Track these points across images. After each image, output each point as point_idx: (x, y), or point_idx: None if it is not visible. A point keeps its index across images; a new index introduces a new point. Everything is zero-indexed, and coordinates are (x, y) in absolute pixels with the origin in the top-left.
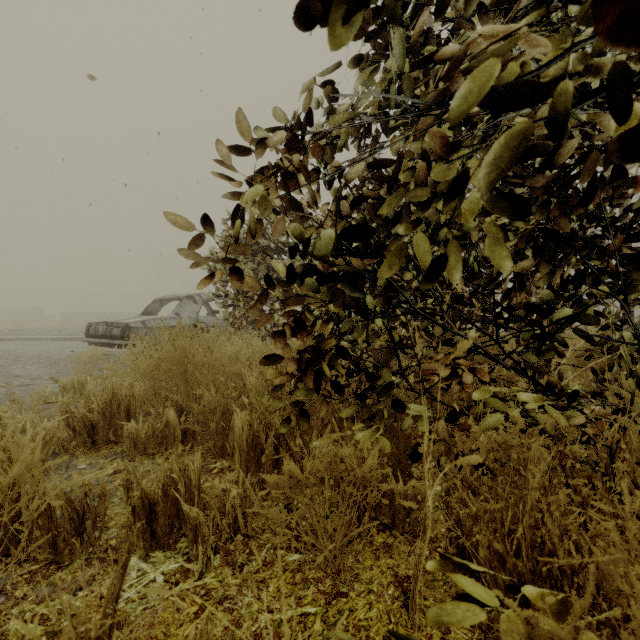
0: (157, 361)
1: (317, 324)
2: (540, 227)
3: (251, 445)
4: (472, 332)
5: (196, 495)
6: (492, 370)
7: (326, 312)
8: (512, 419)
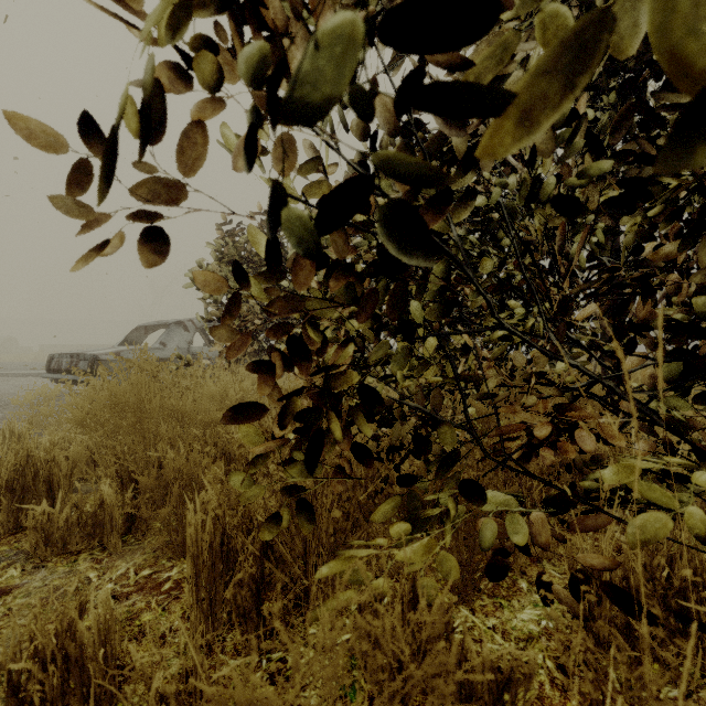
0: (104, 406)
1: (330, 351)
2: (700, 187)
3: (218, 552)
4: (559, 363)
5: (92, 676)
6: (622, 426)
7: (345, 334)
8: (698, 527)
